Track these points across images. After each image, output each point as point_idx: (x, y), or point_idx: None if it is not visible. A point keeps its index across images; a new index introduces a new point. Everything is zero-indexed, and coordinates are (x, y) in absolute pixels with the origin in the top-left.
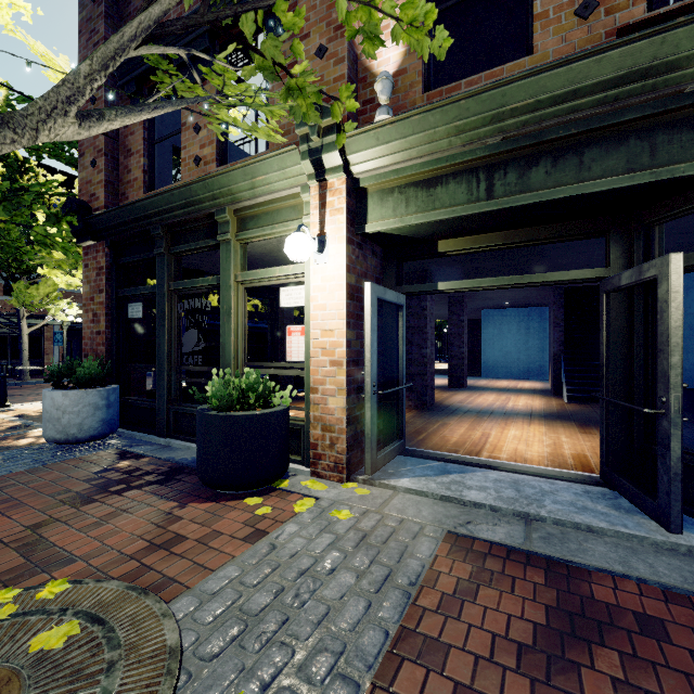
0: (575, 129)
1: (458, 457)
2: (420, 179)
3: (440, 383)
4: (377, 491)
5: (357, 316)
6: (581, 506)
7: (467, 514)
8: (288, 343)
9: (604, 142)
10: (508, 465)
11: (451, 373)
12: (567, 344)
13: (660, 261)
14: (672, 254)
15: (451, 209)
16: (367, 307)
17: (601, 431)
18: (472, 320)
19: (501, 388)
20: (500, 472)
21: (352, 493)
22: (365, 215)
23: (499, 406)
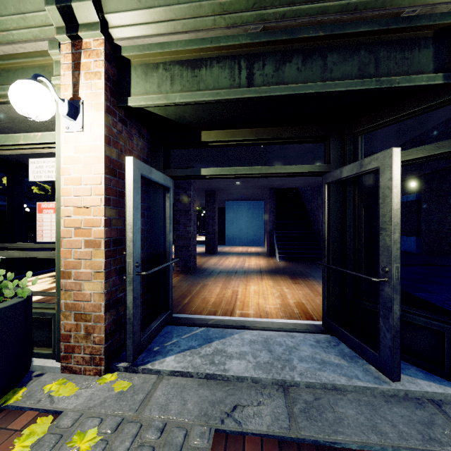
0: (322, 32)
1: (218, 320)
2: (185, 58)
3: (200, 250)
4: (140, 380)
5: (119, 193)
6: (320, 360)
7: (232, 394)
8: (39, 221)
9: (342, 50)
10: (257, 323)
11: (207, 243)
12: (277, 223)
13: (383, 155)
14: (394, 148)
15: (215, 92)
16: (128, 183)
17: (323, 290)
18: (219, 208)
19: (239, 253)
20: (252, 331)
21: (109, 392)
22: (128, 87)
23: (240, 266)
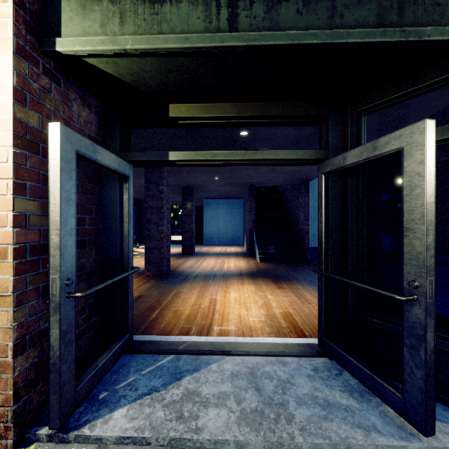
0: None
1: (191, 343)
2: None
3: (176, 251)
4: None
5: (45, 178)
6: (324, 402)
7: None
8: None
9: None
10: (240, 346)
11: (184, 244)
12: (257, 222)
13: (409, 131)
14: (428, 120)
15: (184, 36)
16: (52, 161)
17: (319, 303)
18: (197, 206)
19: (217, 253)
20: (234, 357)
21: None
22: (57, 25)
23: (218, 268)
